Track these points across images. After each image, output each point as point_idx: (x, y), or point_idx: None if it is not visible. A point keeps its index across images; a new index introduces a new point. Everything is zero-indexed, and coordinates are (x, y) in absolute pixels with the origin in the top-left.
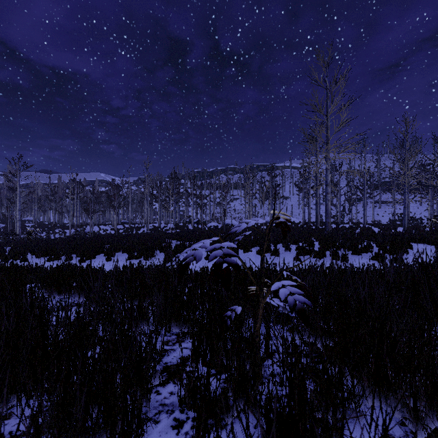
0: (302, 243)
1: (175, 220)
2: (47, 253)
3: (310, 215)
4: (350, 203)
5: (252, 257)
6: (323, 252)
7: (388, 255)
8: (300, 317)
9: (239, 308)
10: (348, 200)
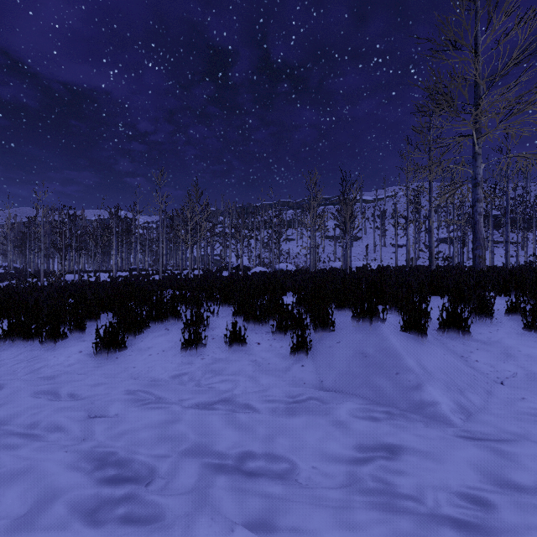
0: None
1: (205, 265)
2: None
3: (409, 254)
4: None
5: (397, 346)
6: None
7: None
8: None
9: None
10: None
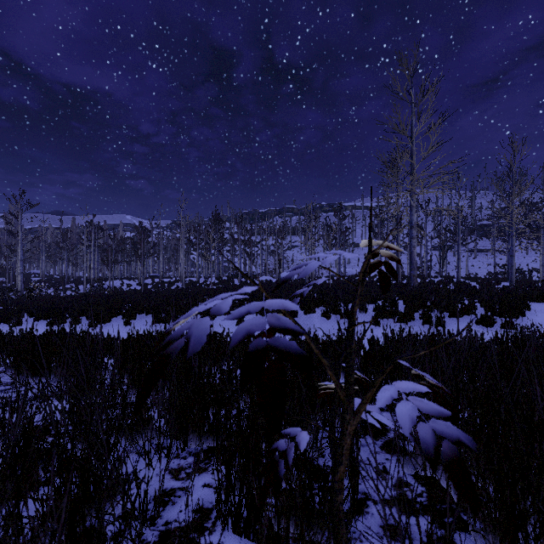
0: (382, 303)
1: (218, 273)
2: (49, 315)
3: None
4: (443, 250)
5: (316, 321)
6: (410, 313)
7: (498, 318)
8: (455, 483)
9: (304, 435)
10: (440, 246)
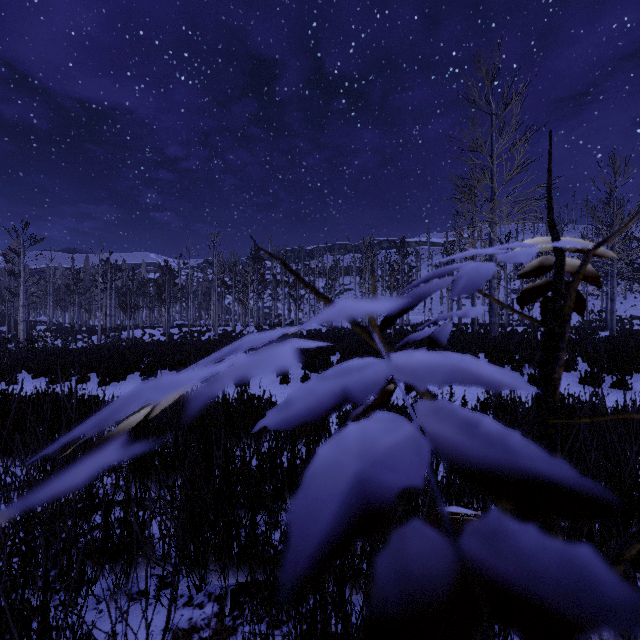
0: None
1: (257, 321)
2: (51, 371)
3: None
4: None
5: None
6: None
7: (606, 376)
8: None
9: None
10: None
